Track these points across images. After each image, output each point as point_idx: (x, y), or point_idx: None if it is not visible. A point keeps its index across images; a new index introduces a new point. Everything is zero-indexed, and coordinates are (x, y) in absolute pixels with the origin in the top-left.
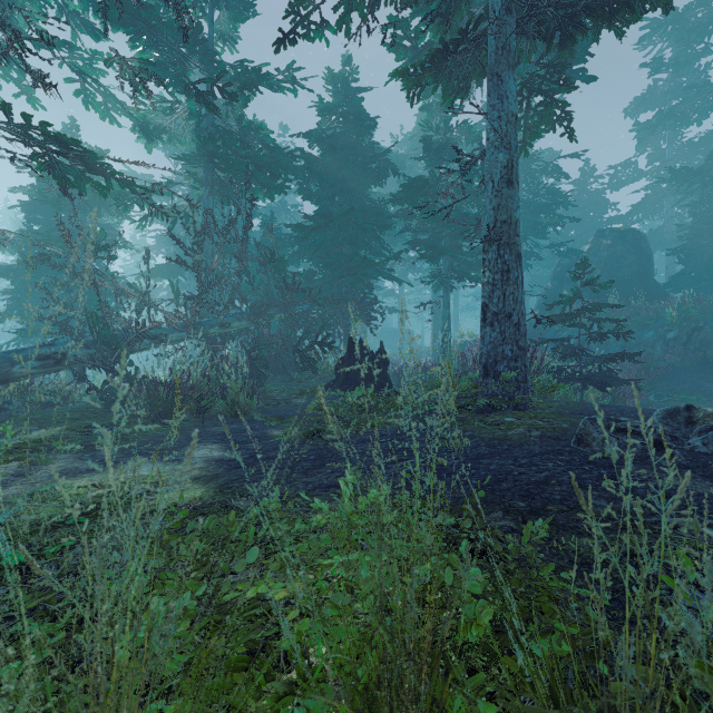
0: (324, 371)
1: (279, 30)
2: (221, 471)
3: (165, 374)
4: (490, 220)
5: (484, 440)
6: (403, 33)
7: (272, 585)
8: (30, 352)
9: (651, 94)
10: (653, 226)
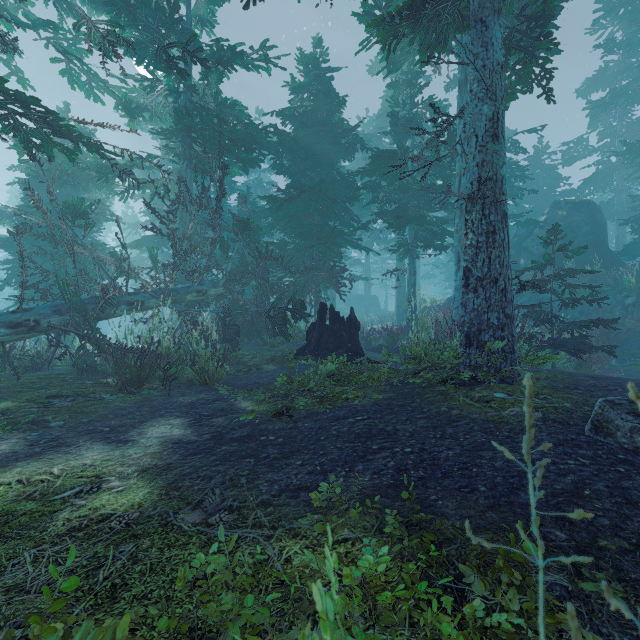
0: (296, 335)
1: None
2: (174, 460)
3: (135, 341)
4: (474, 177)
5: (476, 422)
6: (374, 2)
7: None
8: (1, 319)
9: (602, 74)
10: (601, 199)
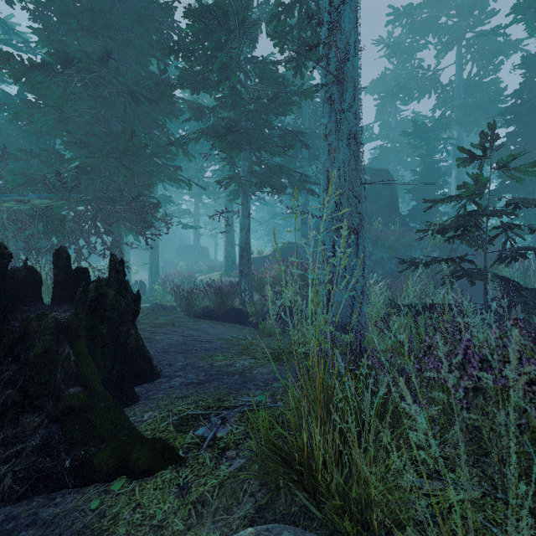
0: None
1: None
2: None
3: None
4: None
5: None
6: None
7: None
8: None
9: (383, 78)
10: None
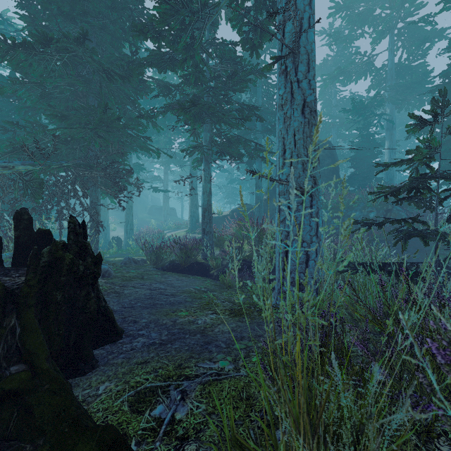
0: None
1: None
2: None
3: None
4: None
5: None
6: None
7: None
8: None
9: (325, 63)
10: None
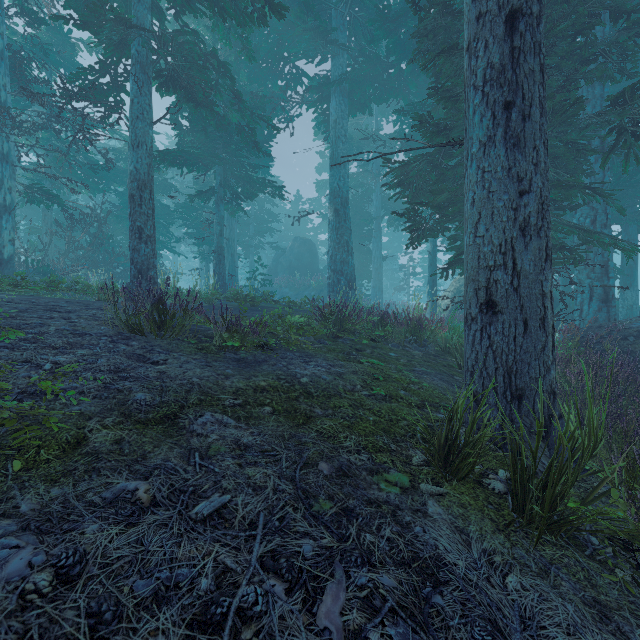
0: None
1: None
2: None
3: None
4: (216, 245)
5: None
6: None
7: None
8: None
9: (326, 164)
10: None
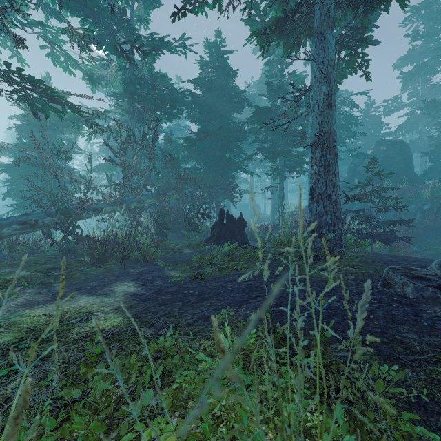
0: (204, 230)
1: (174, 6)
2: (134, 303)
3: (101, 234)
4: (316, 131)
5: (315, 282)
6: (255, 12)
7: (164, 427)
8: (14, 219)
9: (410, 54)
10: (411, 138)
